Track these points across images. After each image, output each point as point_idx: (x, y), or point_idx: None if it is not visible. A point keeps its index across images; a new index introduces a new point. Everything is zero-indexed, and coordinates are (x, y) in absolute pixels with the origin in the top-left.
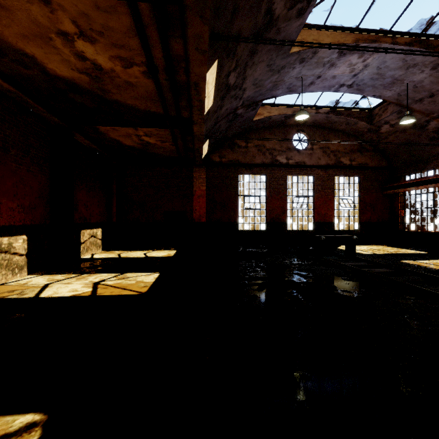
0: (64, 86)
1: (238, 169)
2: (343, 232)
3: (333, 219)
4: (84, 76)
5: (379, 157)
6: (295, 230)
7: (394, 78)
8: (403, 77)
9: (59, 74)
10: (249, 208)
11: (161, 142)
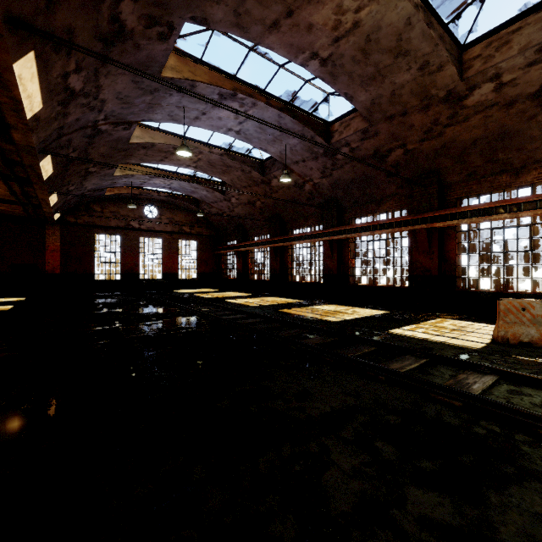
0: None
1: (94, 229)
2: (185, 280)
3: (177, 271)
4: None
5: (211, 228)
6: (146, 279)
7: (192, 190)
8: (197, 191)
9: None
10: (105, 262)
11: (11, 209)
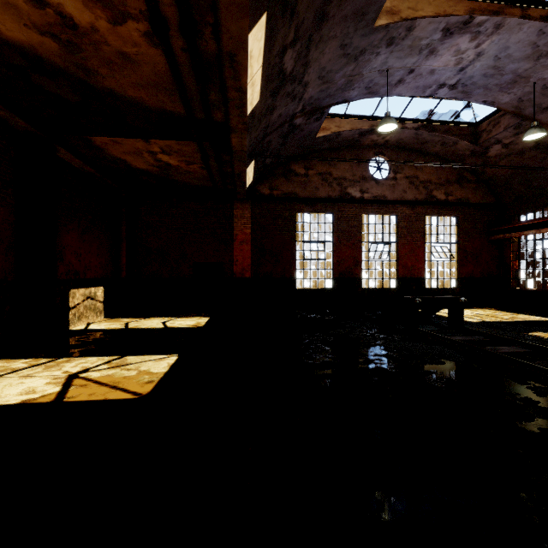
0: (22, 61)
1: (295, 205)
2: (437, 291)
3: (422, 273)
4: (50, 41)
5: (484, 190)
6: (372, 289)
7: (516, 74)
8: (530, 73)
9: (7, 36)
10: (310, 259)
11: (186, 163)
